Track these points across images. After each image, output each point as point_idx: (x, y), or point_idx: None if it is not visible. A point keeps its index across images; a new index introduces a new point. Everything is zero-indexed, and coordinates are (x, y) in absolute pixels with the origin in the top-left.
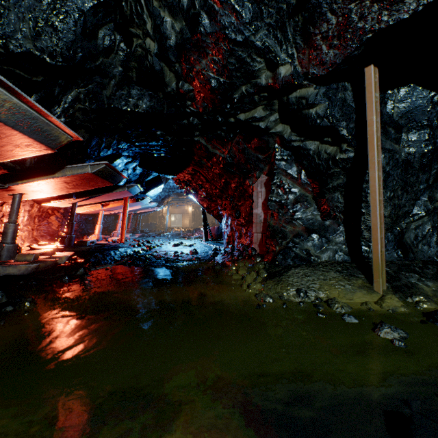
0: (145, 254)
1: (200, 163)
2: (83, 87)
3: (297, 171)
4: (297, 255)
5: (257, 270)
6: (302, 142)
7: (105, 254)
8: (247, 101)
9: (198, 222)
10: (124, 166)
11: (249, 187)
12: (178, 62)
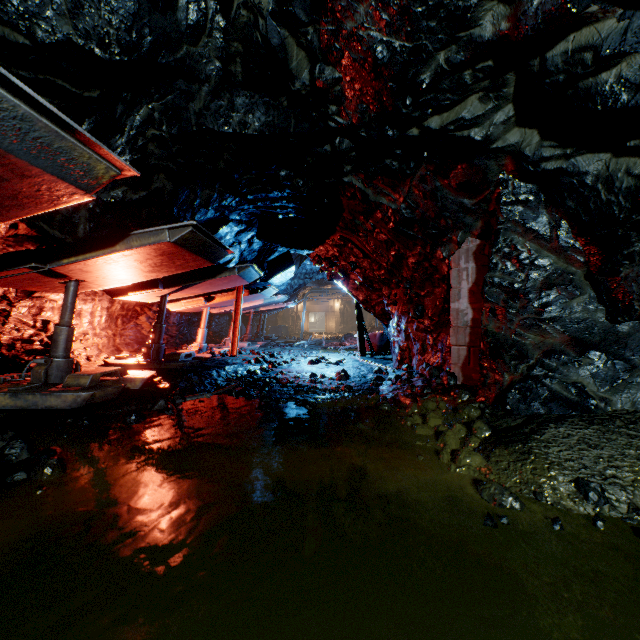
0: (264, 377)
1: (354, 224)
2: (159, 99)
3: (549, 223)
4: (554, 395)
5: (466, 420)
6: (566, 158)
7: (202, 376)
8: (447, 86)
9: (349, 324)
10: (234, 238)
11: (442, 261)
12: (312, 23)
